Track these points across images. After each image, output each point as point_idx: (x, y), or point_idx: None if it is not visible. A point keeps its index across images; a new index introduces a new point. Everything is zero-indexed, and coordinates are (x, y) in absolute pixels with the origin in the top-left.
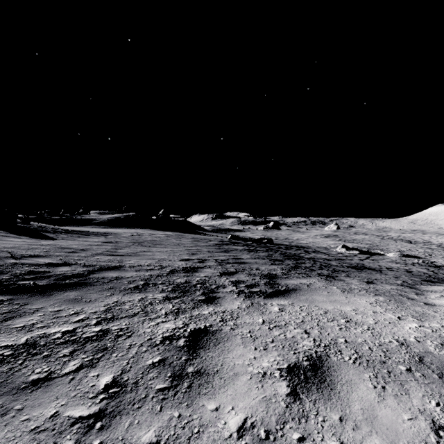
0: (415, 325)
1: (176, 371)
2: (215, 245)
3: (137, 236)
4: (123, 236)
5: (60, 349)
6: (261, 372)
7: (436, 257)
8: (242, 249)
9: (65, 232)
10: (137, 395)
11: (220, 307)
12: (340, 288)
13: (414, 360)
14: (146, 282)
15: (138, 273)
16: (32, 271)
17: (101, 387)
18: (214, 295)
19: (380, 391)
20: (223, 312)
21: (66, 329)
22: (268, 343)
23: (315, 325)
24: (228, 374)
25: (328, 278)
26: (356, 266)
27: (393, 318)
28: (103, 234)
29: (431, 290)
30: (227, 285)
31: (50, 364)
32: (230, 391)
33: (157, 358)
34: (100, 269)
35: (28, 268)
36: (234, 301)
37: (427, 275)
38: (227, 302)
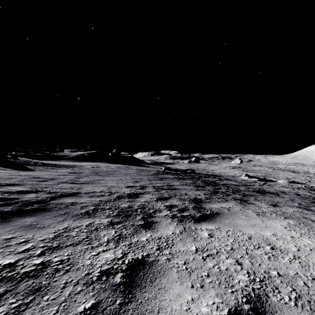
0: None
1: None
2: (153, 174)
3: (96, 167)
4: (85, 168)
5: None
6: None
7: (314, 183)
8: (173, 177)
9: (43, 165)
10: None
11: (157, 233)
12: (255, 212)
13: None
14: (95, 207)
15: (91, 199)
16: (3, 198)
17: None
18: (151, 220)
19: None
20: (159, 238)
21: (8, 261)
22: (204, 278)
23: (244, 253)
24: None
25: (242, 202)
26: (259, 191)
27: (311, 243)
28: (71, 166)
29: None
30: (162, 209)
31: None
32: None
33: (90, 302)
34: (60, 195)
35: (0, 196)
36: (168, 226)
37: (312, 197)
38: (163, 227)
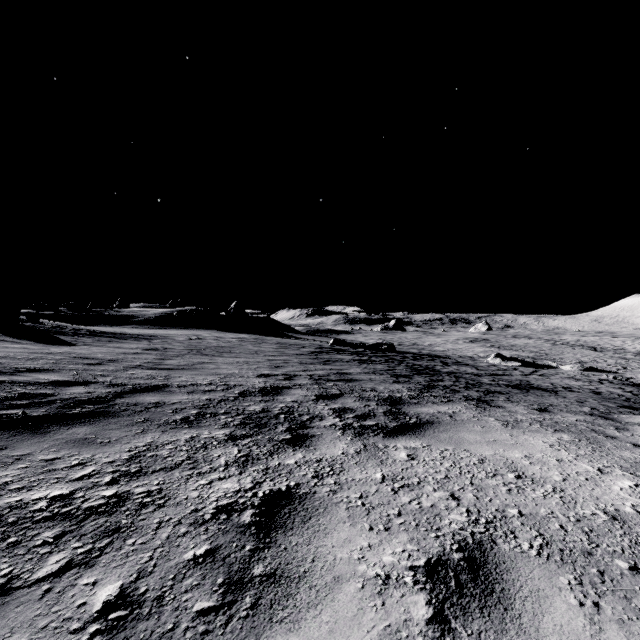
0: (628, 483)
1: (233, 573)
2: (310, 353)
3: (196, 340)
4: (175, 341)
5: (38, 530)
6: (380, 575)
7: (634, 370)
8: (350, 359)
9: (90, 335)
10: (159, 624)
11: (315, 453)
12: (500, 421)
13: (639, 549)
14: (200, 410)
15: (190, 397)
16: (27, 394)
17: (96, 608)
18: (305, 433)
19: (592, 613)
20: (319, 461)
21: (58, 492)
22: (391, 518)
23: (467, 483)
24: (324, 578)
25: (480, 404)
26: (519, 385)
27: (591, 470)
28: (147, 337)
29: (638, 422)
30: (326, 415)
31: (16, 561)
32: (326, 615)
33: (202, 547)
34: (132, 390)
35: (21, 389)
36: (336, 442)
37: (624, 397)
38: (326, 443)
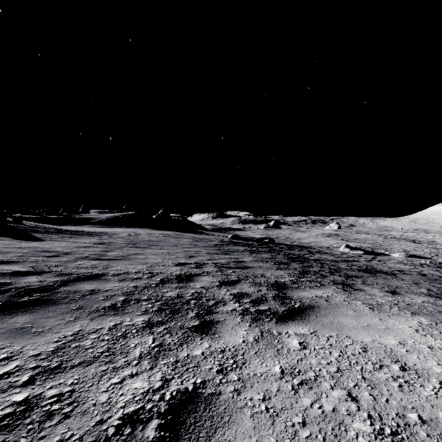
0: None
1: None
2: (215, 245)
3: (133, 236)
4: (118, 237)
5: None
6: None
7: None
8: (243, 250)
9: (57, 232)
10: None
11: (219, 341)
12: (366, 304)
13: None
14: (127, 297)
15: (121, 284)
16: None
17: None
18: (211, 318)
19: None
20: (223, 351)
21: None
22: (297, 429)
23: (359, 378)
24: None
25: (345, 287)
26: (367, 269)
27: None
28: (99, 234)
29: None
30: (227, 300)
31: None
32: None
33: None
34: (76, 279)
35: None
36: (237, 329)
37: None
38: (229, 330)
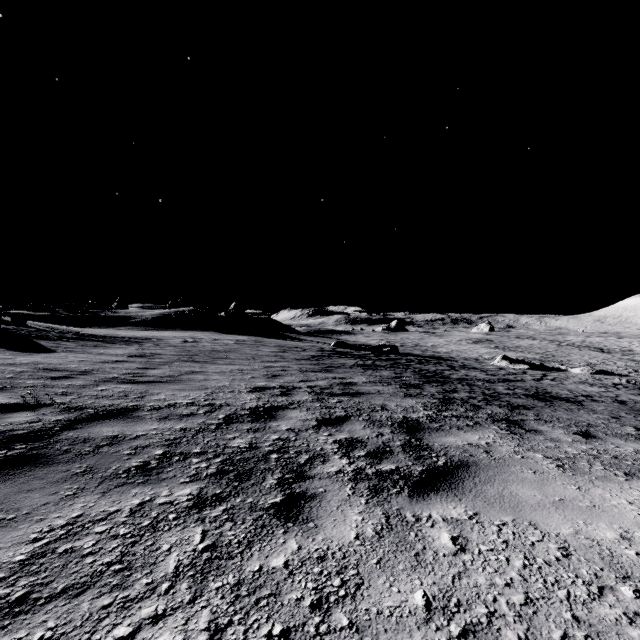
0: None
1: None
2: (311, 357)
3: (191, 343)
4: (168, 344)
5: None
6: None
7: None
8: (353, 364)
9: (76, 339)
10: None
11: (316, 537)
12: (551, 459)
13: None
14: (168, 449)
15: (161, 426)
16: None
17: None
18: (302, 489)
19: None
20: (322, 559)
21: None
22: None
23: (568, 618)
24: None
25: (512, 427)
26: (538, 394)
27: None
28: (139, 340)
29: None
30: (330, 453)
31: None
32: None
33: None
34: (90, 417)
35: None
36: (346, 509)
37: None
38: (332, 513)
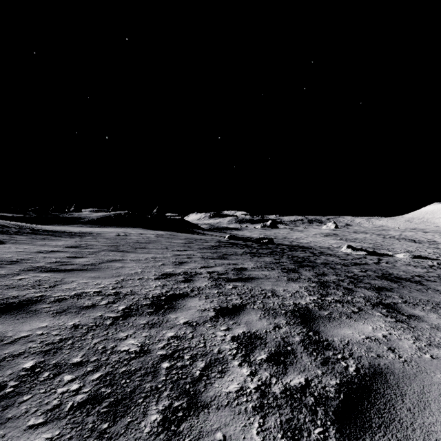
0: None
1: None
2: (211, 247)
3: (121, 236)
4: (103, 237)
5: None
6: None
7: None
8: (243, 252)
9: (31, 233)
10: None
11: None
12: None
13: None
14: (43, 358)
15: (52, 322)
16: None
17: None
18: (193, 436)
19: None
20: None
21: None
22: None
23: None
24: None
25: (393, 313)
26: (386, 276)
27: None
28: (82, 234)
29: None
30: (228, 357)
31: None
32: None
33: None
34: None
35: None
36: None
37: None
38: None
